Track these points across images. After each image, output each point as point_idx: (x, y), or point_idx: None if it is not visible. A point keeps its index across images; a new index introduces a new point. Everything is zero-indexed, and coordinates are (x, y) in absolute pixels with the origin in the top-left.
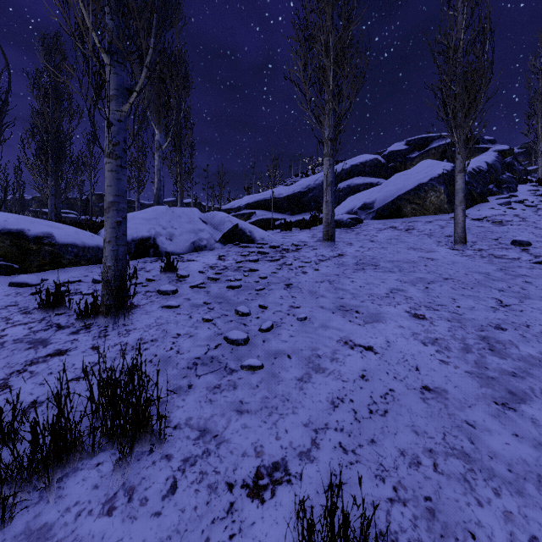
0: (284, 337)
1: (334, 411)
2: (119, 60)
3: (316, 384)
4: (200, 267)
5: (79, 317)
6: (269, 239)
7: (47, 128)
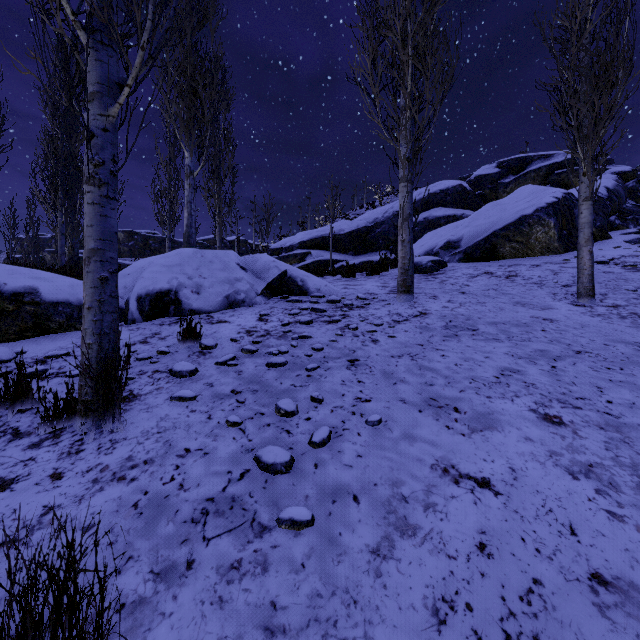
0: (348, 457)
1: (441, 634)
2: (105, 41)
3: (403, 564)
4: (233, 331)
5: (44, 419)
6: (327, 290)
7: (55, 152)
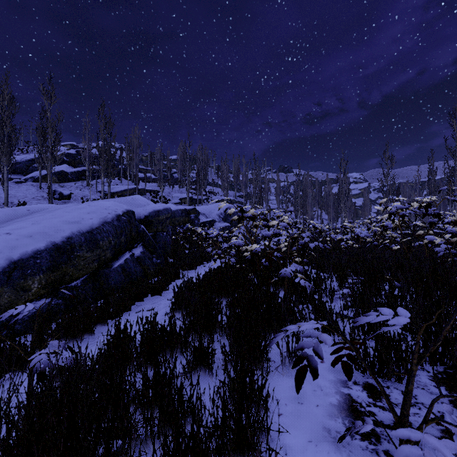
0: None
1: None
2: None
3: None
4: None
5: None
6: None
7: None
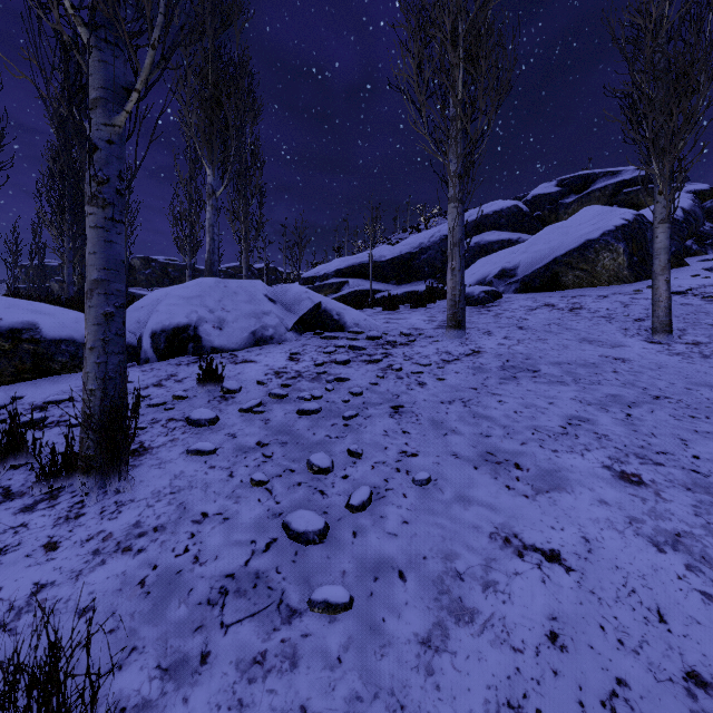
0: (392, 524)
1: None
2: (110, 38)
3: (459, 659)
4: (260, 373)
5: (39, 477)
6: (367, 324)
7: (62, 170)
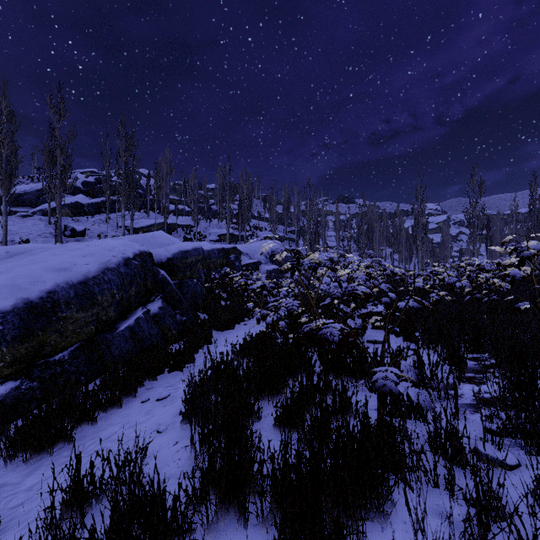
0: None
1: None
2: None
3: None
4: None
5: None
6: None
7: None
